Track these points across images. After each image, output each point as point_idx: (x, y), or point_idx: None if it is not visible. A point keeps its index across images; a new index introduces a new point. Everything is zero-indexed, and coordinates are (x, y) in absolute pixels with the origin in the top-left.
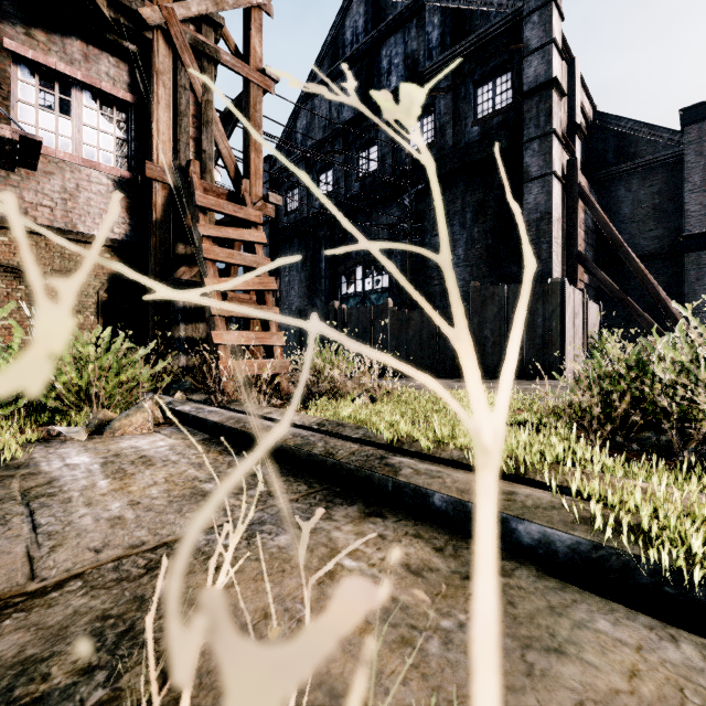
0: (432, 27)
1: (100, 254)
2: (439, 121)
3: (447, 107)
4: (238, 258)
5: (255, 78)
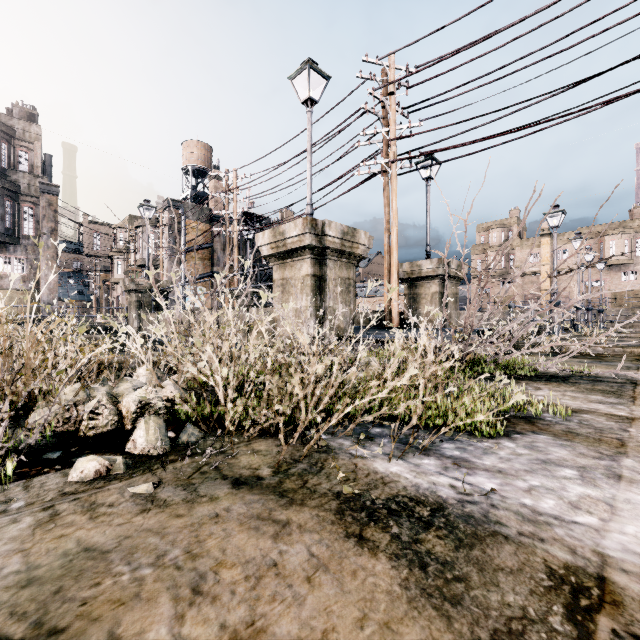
0: None
1: None
2: None
3: None
4: None
5: None
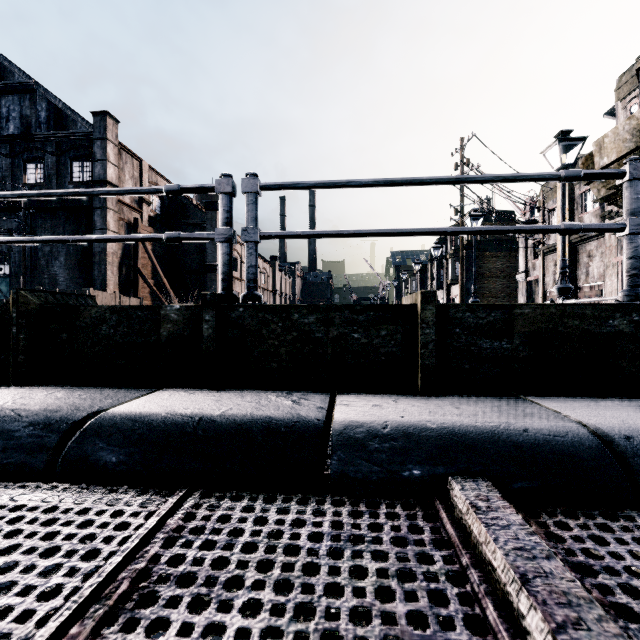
0: (42, 108)
1: None
2: (48, 171)
3: (53, 165)
4: None
5: None
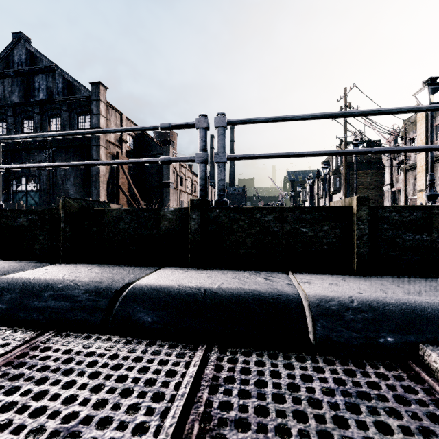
0: (59, 82)
1: None
2: (63, 123)
3: (66, 118)
4: None
5: None
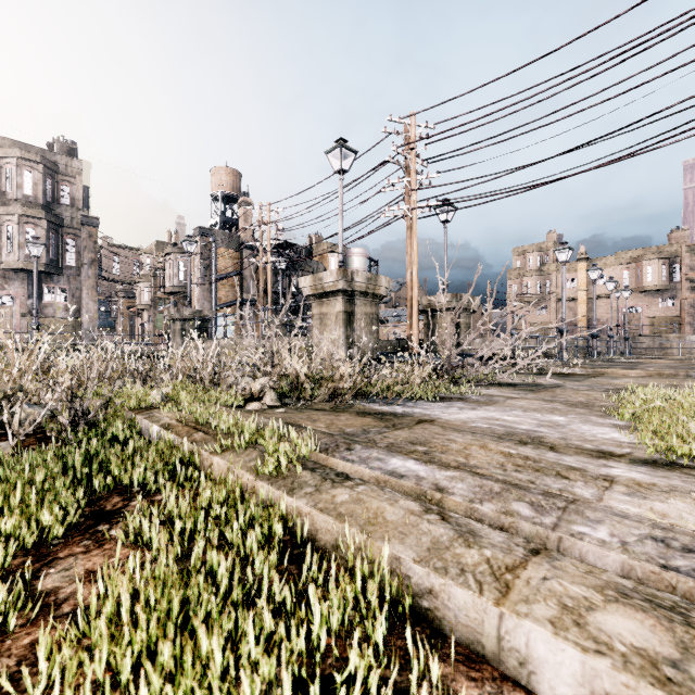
0: None
1: None
2: None
3: None
4: None
5: None
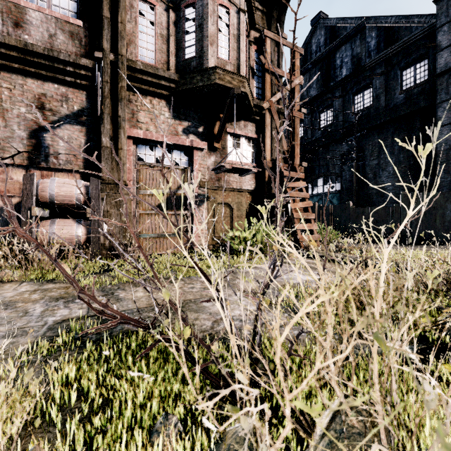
0: (371, 38)
1: (247, 195)
2: (375, 93)
3: (381, 84)
4: (299, 195)
5: (297, 115)
